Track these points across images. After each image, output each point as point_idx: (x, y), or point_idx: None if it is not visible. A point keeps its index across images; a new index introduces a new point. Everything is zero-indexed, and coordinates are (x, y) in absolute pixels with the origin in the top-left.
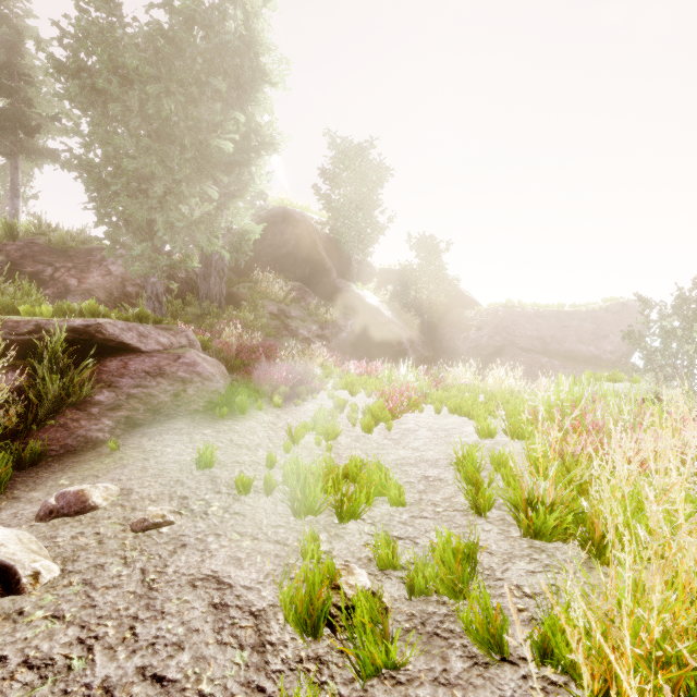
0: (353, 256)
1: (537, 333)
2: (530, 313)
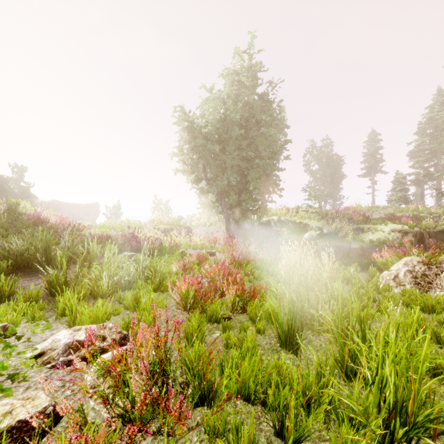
0: None
1: (70, 211)
2: (67, 204)
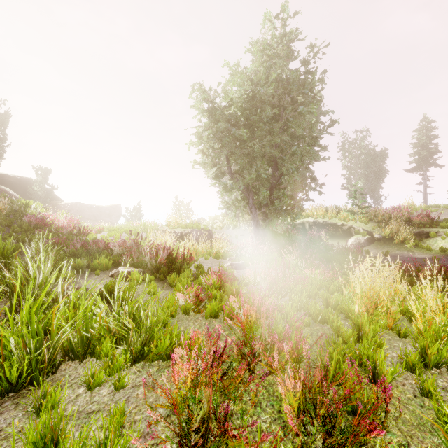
0: None
1: (92, 213)
2: (89, 206)
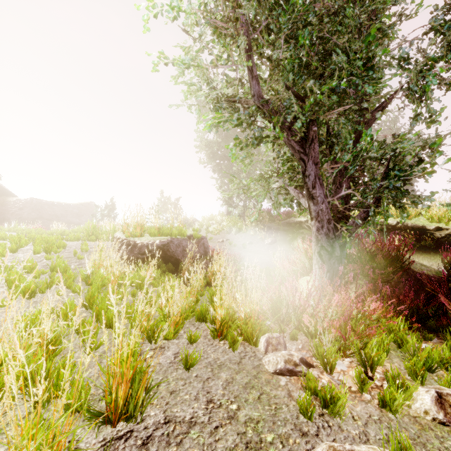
0: None
1: (54, 213)
2: (50, 203)
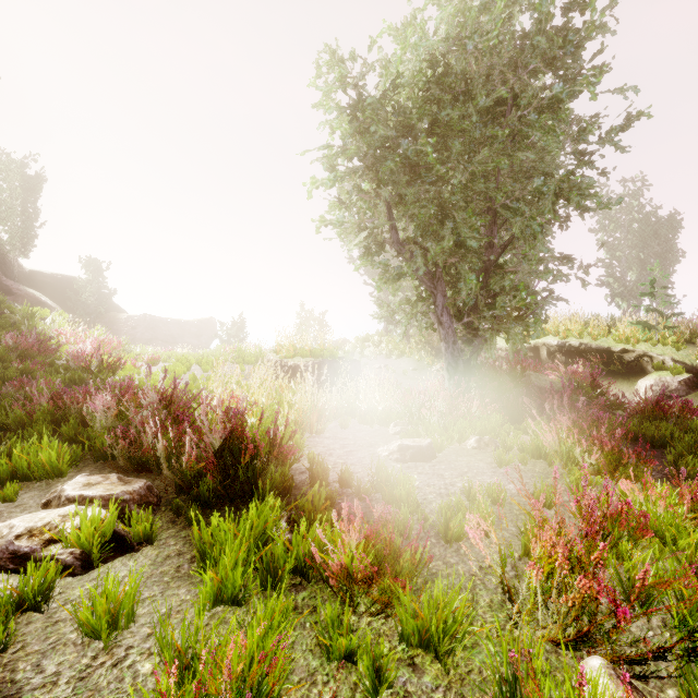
0: (14, 258)
1: (170, 332)
2: (165, 320)
